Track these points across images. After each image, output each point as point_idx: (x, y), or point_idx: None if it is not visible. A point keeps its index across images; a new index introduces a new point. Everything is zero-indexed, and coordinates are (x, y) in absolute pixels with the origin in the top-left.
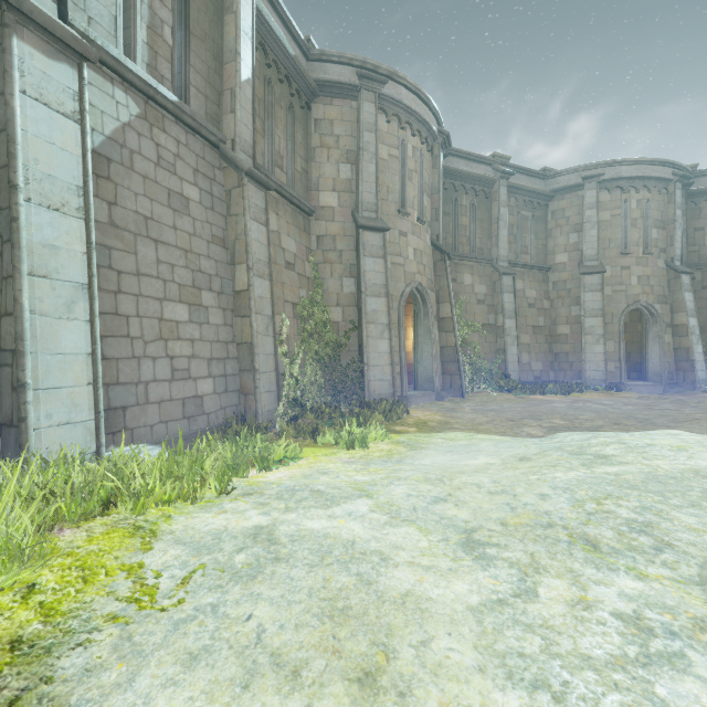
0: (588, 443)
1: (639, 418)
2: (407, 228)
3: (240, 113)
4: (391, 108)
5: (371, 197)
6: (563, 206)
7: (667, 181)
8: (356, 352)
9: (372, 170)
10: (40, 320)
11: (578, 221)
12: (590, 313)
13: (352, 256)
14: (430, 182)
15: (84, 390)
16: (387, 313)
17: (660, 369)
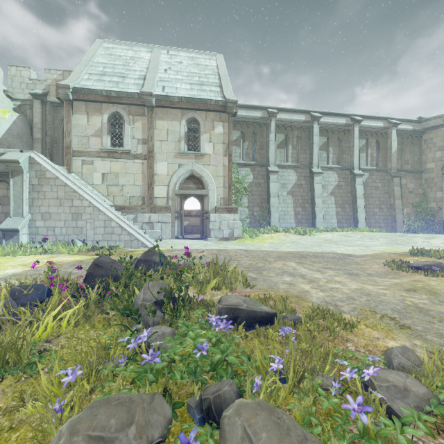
0: None
1: None
2: None
3: (391, 161)
4: None
5: None
6: None
7: None
8: (442, 218)
9: None
10: (358, 214)
11: None
12: None
13: (441, 184)
14: None
15: (363, 223)
16: None
17: None
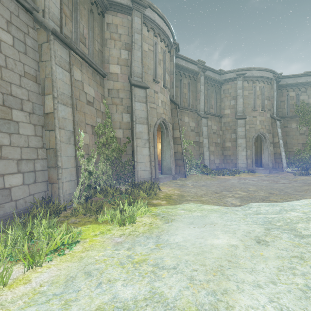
0: (288, 218)
1: (277, 188)
2: (158, 89)
3: None
4: (150, 24)
5: (139, 69)
6: (228, 87)
7: (271, 79)
8: (130, 155)
9: (139, 55)
10: None
11: (234, 95)
12: (240, 137)
13: (128, 102)
14: (169, 68)
15: None
16: (147, 133)
17: (268, 162)
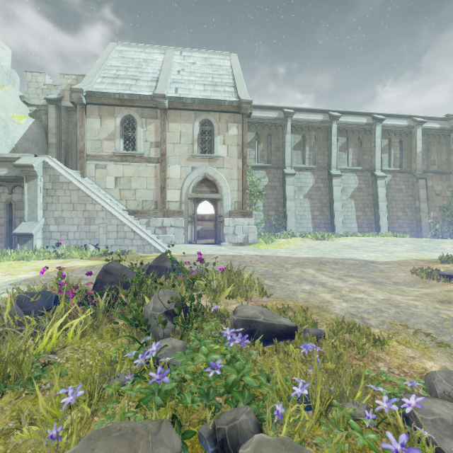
0: None
1: None
2: None
3: (416, 162)
4: None
5: None
6: None
7: None
8: None
9: None
10: (380, 218)
11: None
12: None
13: None
14: None
15: (385, 227)
16: None
17: None
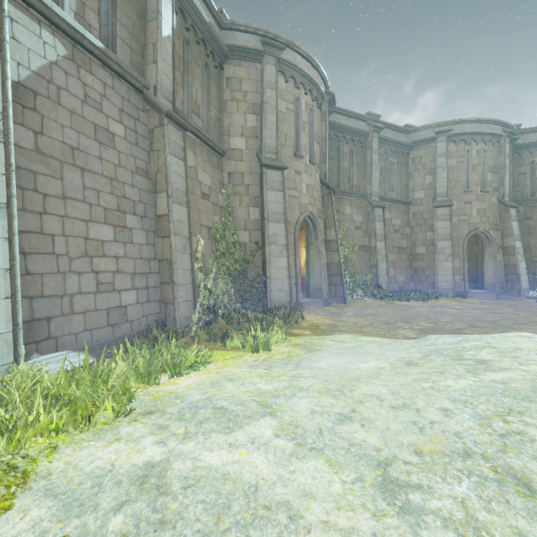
0: (461, 347)
1: (487, 320)
2: (301, 168)
3: (161, 64)
4: (288, 71)
5: (272, 141)
6: (421, 154)
7: (499, 136)
8: (260, 268)
9: (273, 120)
10: None
11: (432, 166)
12: (441, 237)
13: (257, 190)
14: (319, 132)
15: (1, 304)
16: (285, 235)
17: (493, 280)
